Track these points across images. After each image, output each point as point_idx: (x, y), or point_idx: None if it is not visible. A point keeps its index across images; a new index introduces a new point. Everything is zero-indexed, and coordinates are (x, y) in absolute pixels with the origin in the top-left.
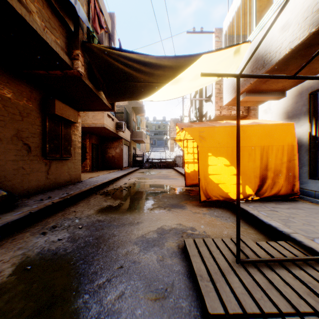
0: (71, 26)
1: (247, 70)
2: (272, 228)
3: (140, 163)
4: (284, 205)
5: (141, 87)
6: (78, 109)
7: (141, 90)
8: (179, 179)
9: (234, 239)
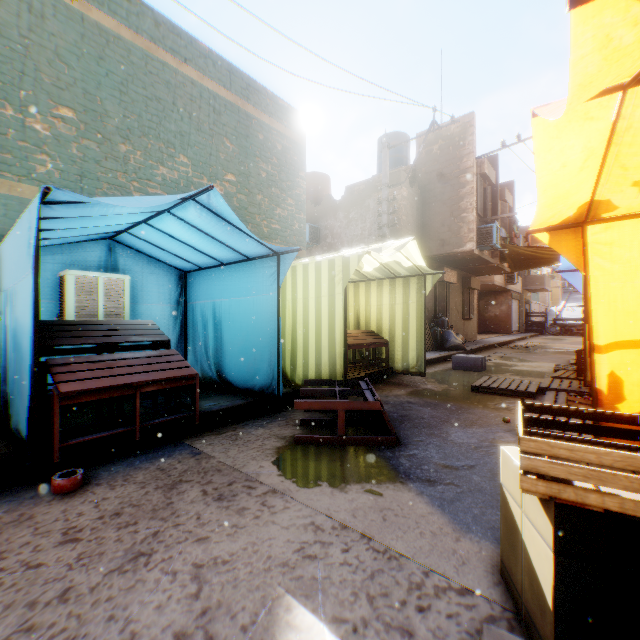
0: None
1: None
2: None
3: (539, 327)
4: None
5: (545, 261)
6: (475, 275)
7: (545, 263)
8: None
9: None
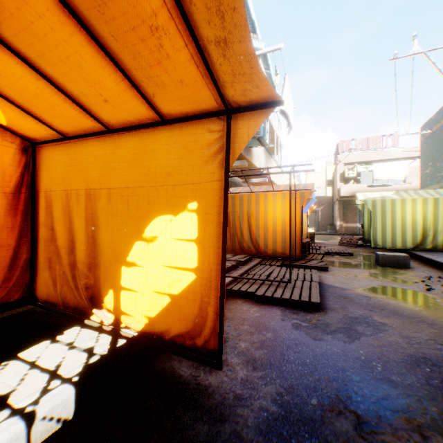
0: None
1: None
2: None
3: None
4: None
5: None
6: None
7: None
8: None
9: (270, 295)
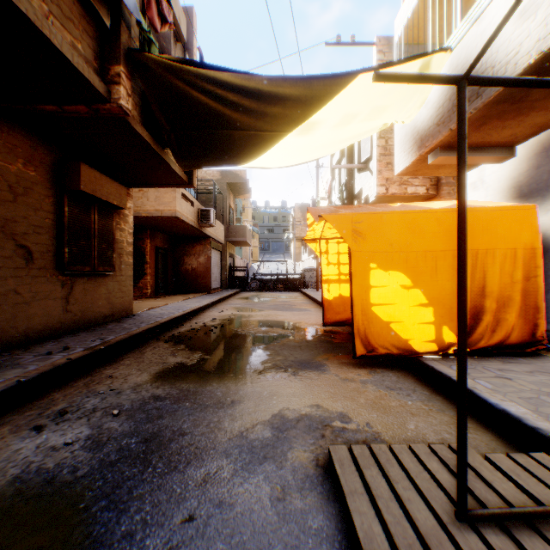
0: (104, 17)
1: (443, 104)
2: (510, 418)
3: (242, 282)
4: (520, 365)
5: (242, 140)
6: (126, 183)
7: (241, 147)
8: (311, 311)
9: (435, 447)
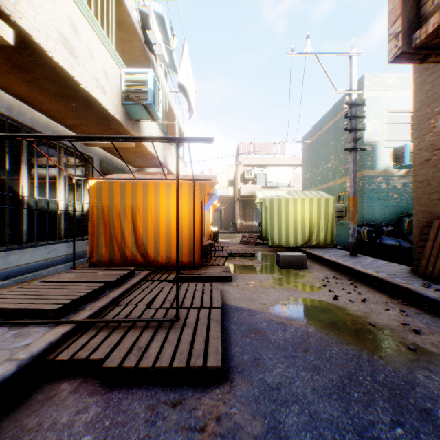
0: None
1: None
2: None
3: None
4: None
5: None
6: None
7: None
8: None
9: (134, 362)
